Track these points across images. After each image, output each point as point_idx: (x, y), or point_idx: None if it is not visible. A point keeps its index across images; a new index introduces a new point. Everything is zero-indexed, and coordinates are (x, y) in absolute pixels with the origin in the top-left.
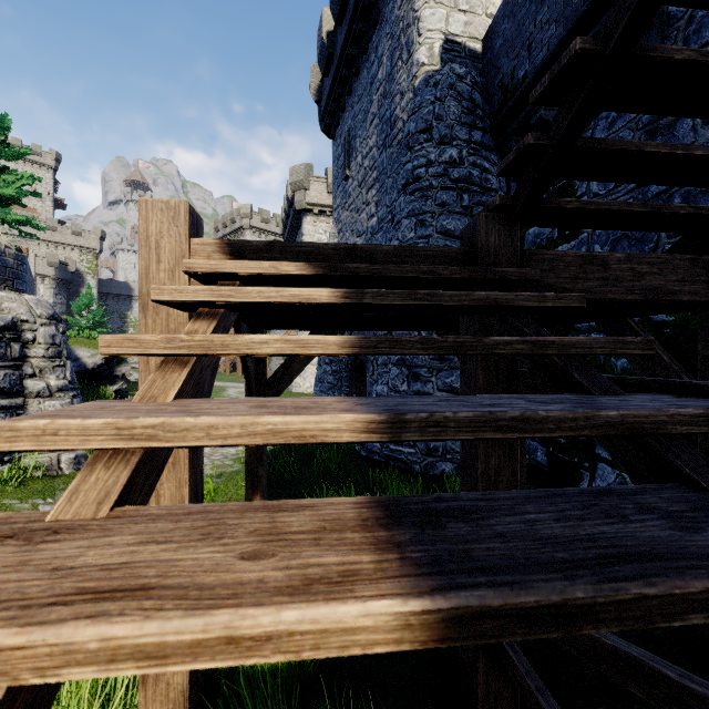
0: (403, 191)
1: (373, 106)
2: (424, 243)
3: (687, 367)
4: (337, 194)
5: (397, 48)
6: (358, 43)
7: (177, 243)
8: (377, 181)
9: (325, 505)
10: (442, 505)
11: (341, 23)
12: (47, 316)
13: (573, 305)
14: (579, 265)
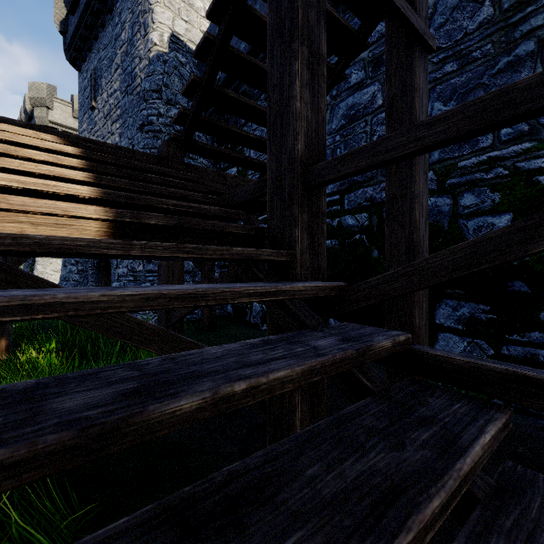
0: (141, 129)
1: (118, 58)
2: None
3: None
4: (83, 119)
5: (136, 23)
6: (104, 2)
7: None
8: (120, 117)
9: None
10: None
11: None
12: None
13: (192, 179)
14: (214, 175)
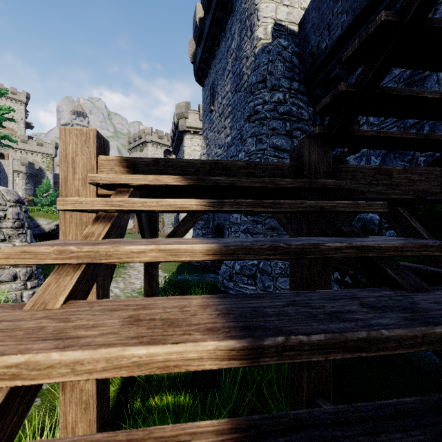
0: (248, 120)
1: (229, 66)
2: (261, 153)
3: (433, 237)
4: (205, 121)
5: (243, 28)
6: (219, 25)
7: (88, 159)
8: (231, 113)
9: (187, 439)
10: (300, 436)
11: (208, 13)
12: (14, 200)
13: (378, 210)
14: (372, 175)
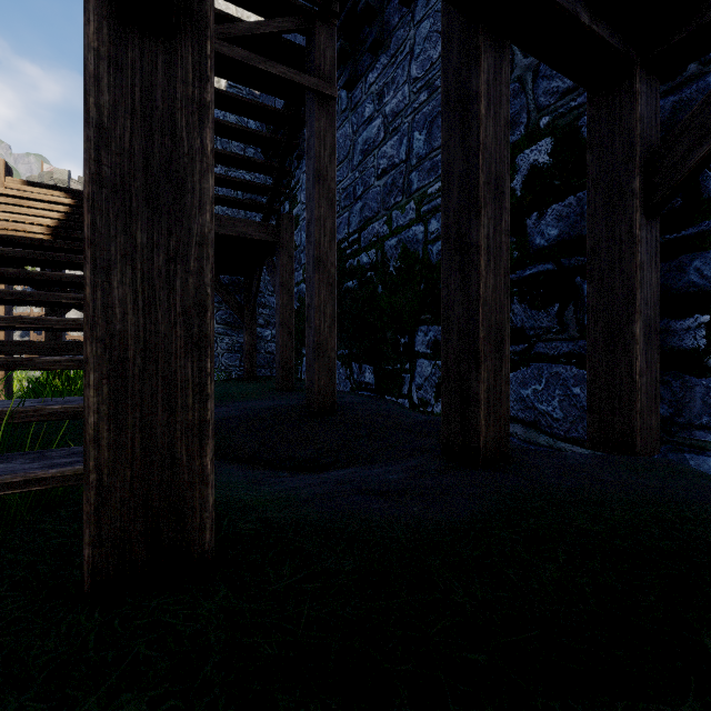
0: None
1: None
2: None
3: None
4: None
5: None
6: None
7: None
8: None
9: None
10: None
11: None
12: None
13: None
14: None
